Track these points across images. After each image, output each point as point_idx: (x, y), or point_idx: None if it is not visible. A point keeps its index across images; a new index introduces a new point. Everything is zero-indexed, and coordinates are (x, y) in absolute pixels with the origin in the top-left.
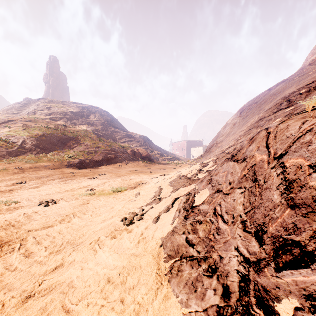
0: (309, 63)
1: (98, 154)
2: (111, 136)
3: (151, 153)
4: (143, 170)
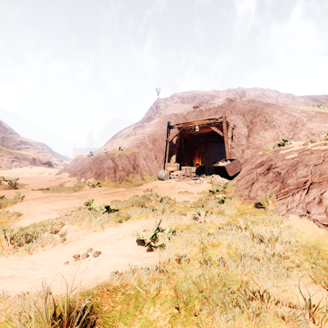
0: (142, 119)
1: (5, 161)
2: (3, 142)
3: (51, 160)
4: (46, 171)
